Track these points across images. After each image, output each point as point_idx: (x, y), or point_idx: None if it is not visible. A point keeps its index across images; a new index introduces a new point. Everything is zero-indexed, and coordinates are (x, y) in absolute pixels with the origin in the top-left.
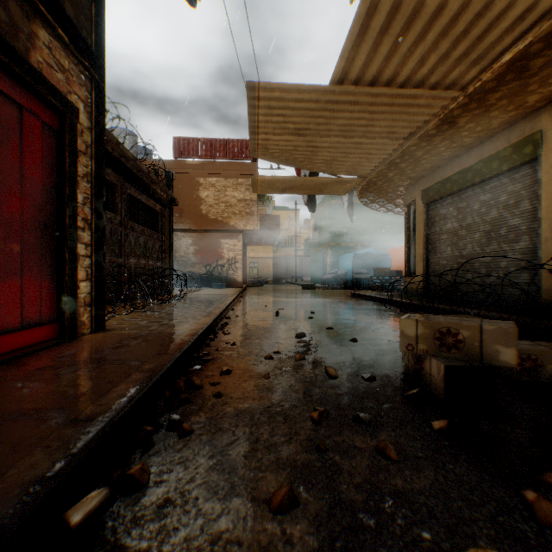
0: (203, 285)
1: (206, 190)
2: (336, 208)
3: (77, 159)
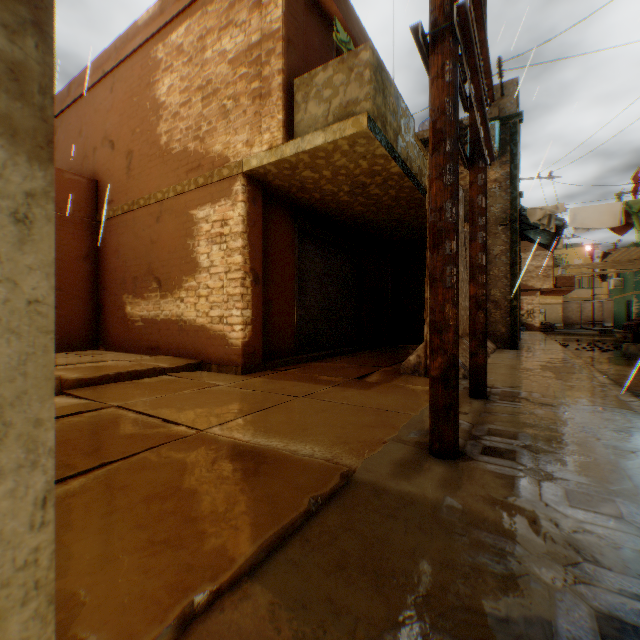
0: None
1: None
2: None
3: None
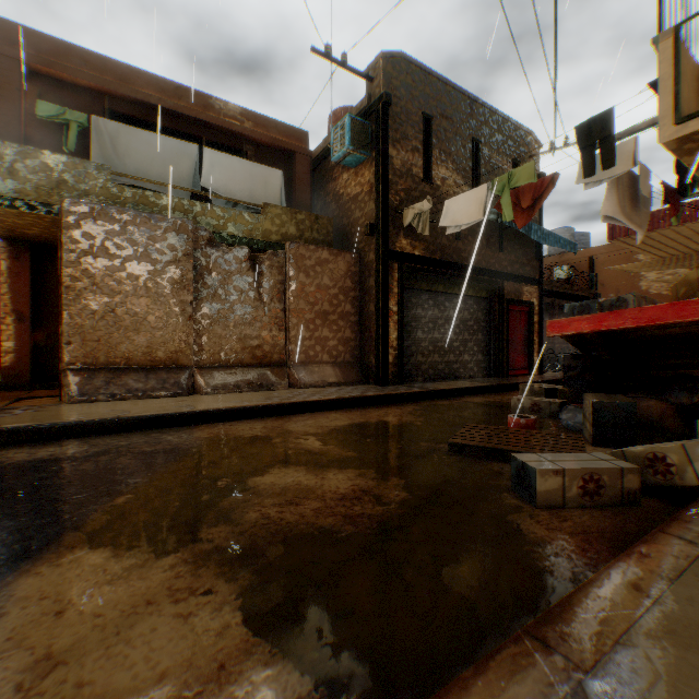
0: None
1: None
2: None
3: (533, 318)
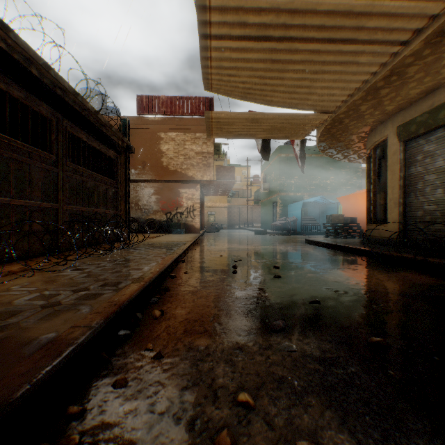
0: (164, 231)
1: (167, 143)
2: (285, 161)
3: None
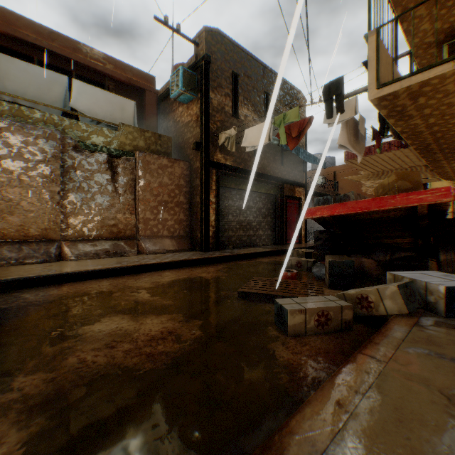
0: None
1: None
2: None
3: (301, 208)
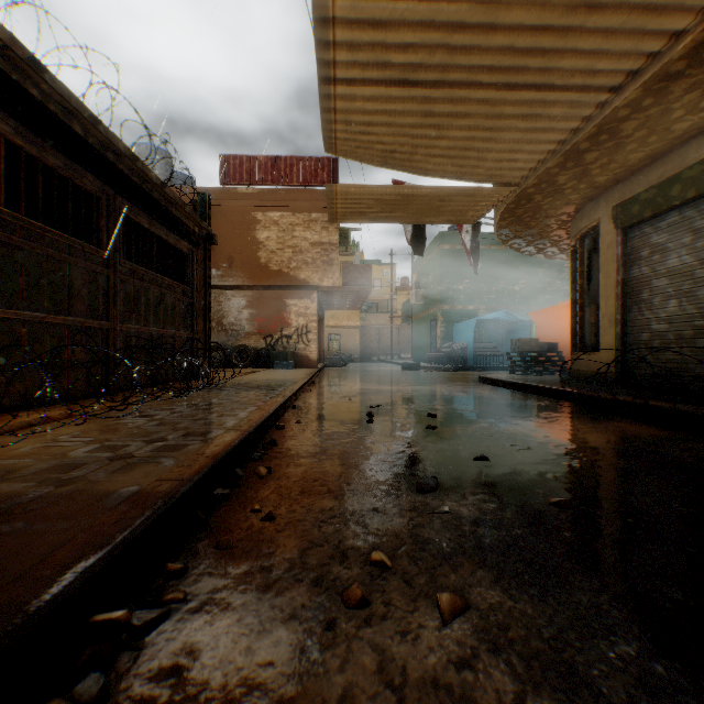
0: (262, 365)
1: (266, 229)
2: (450, 256)
3: None
